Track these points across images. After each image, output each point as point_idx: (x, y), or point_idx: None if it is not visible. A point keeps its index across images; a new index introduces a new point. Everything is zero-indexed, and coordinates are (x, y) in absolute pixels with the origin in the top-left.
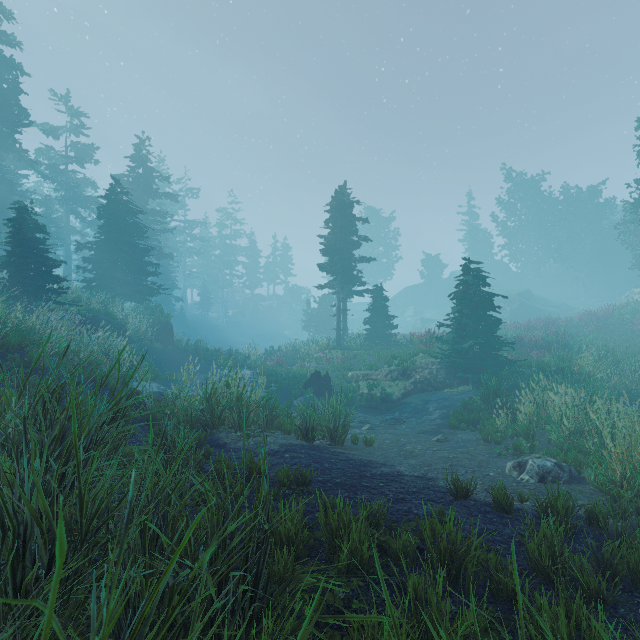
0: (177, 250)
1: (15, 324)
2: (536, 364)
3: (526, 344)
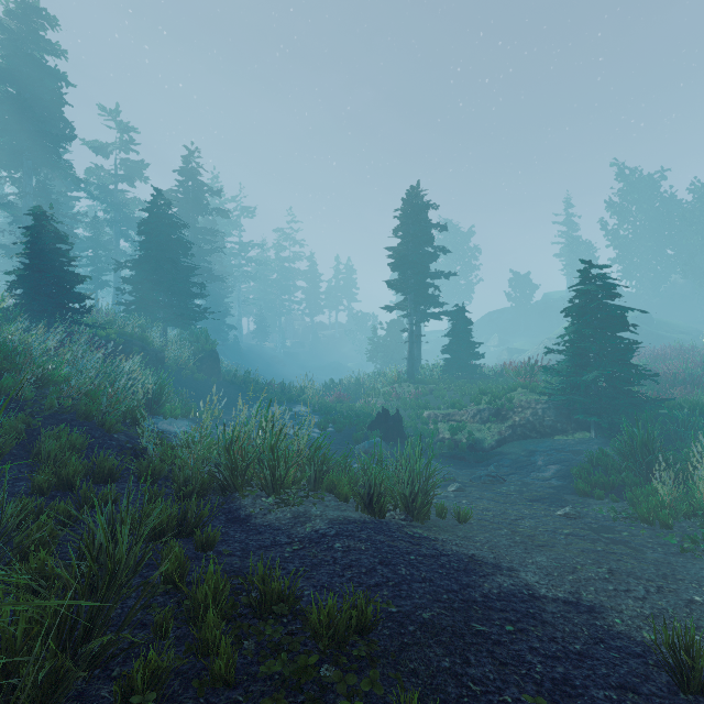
0: (231, 274)
1: (10, 345)
2: (687, 404)
3: (661, 378)
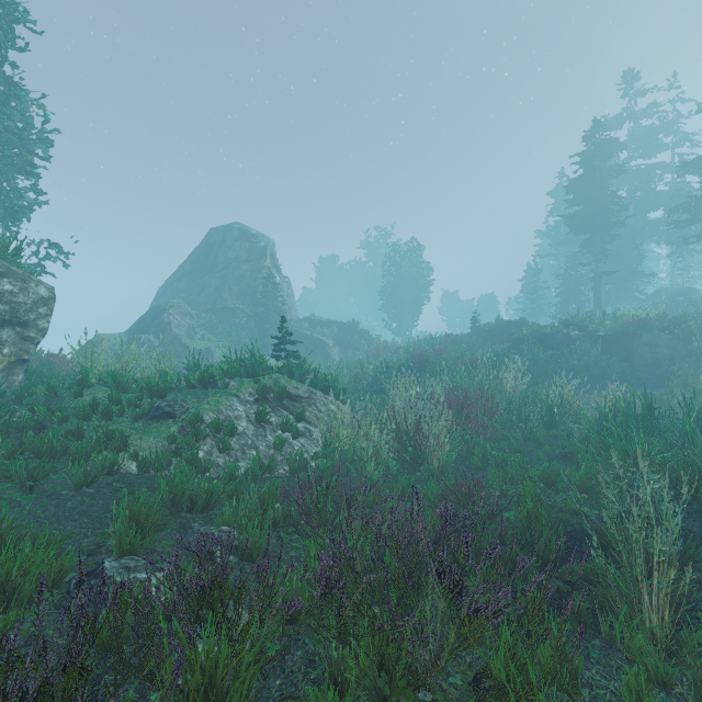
0: None
1: None
2: None
3: None
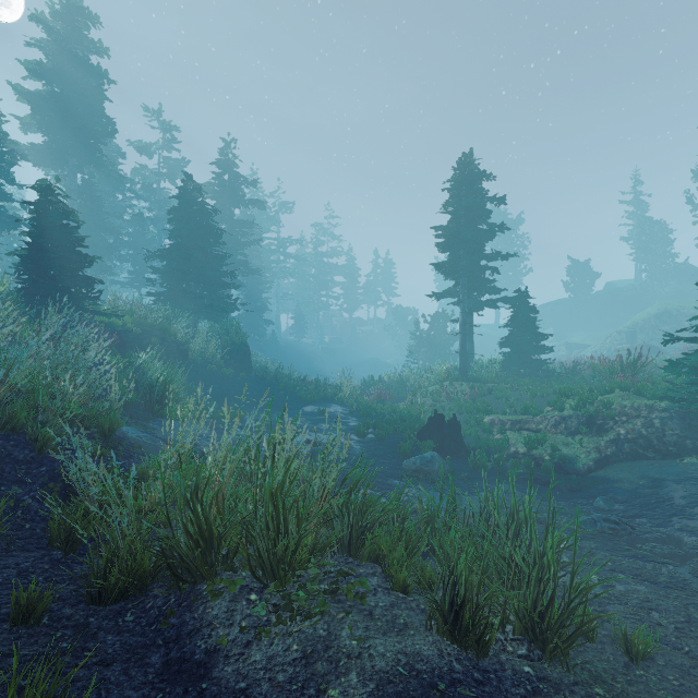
0: (269, 269)
1: None
2: None
3: None
